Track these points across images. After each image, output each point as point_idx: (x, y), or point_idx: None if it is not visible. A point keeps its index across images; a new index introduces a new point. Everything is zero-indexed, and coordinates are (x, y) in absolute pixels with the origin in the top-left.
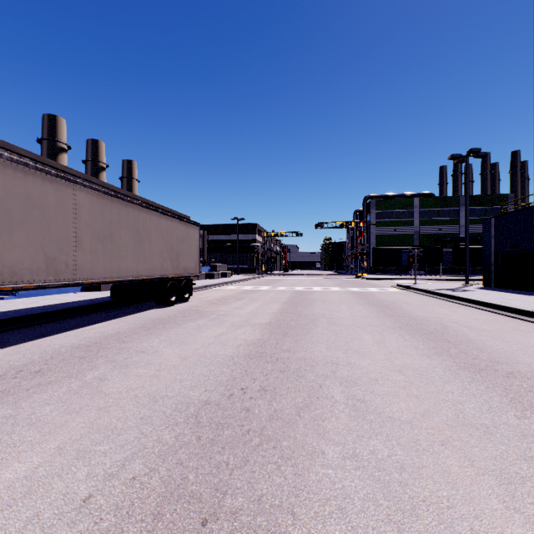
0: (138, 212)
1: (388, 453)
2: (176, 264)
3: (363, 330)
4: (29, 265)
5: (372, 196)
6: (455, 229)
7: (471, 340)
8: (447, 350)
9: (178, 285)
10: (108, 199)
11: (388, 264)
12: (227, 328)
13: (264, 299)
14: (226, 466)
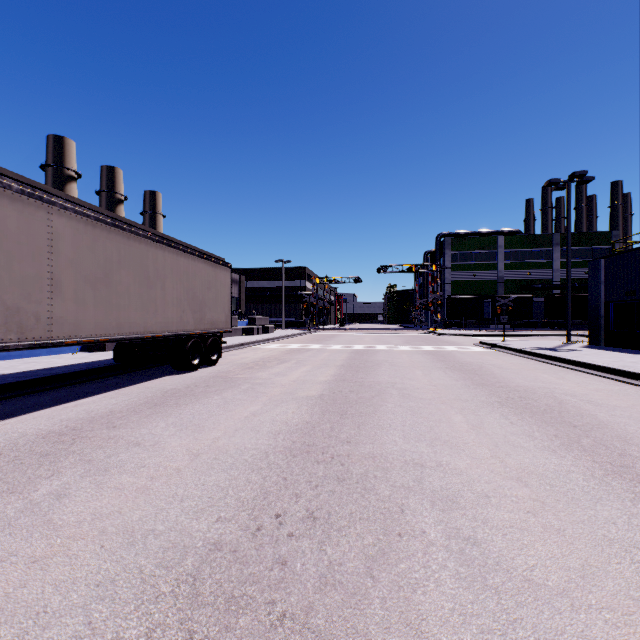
0: (147, 247)
1: None
2: (200, 317)
3: (450, 408)
4: None
5: (447, 234)
6: (548, 273)
7: (604, 422)
8: (577, 441)
9: (203, 344)
10: (102, 229)
11: (466, 317)
12: (263, 404)
13: (314, 362)
14: None
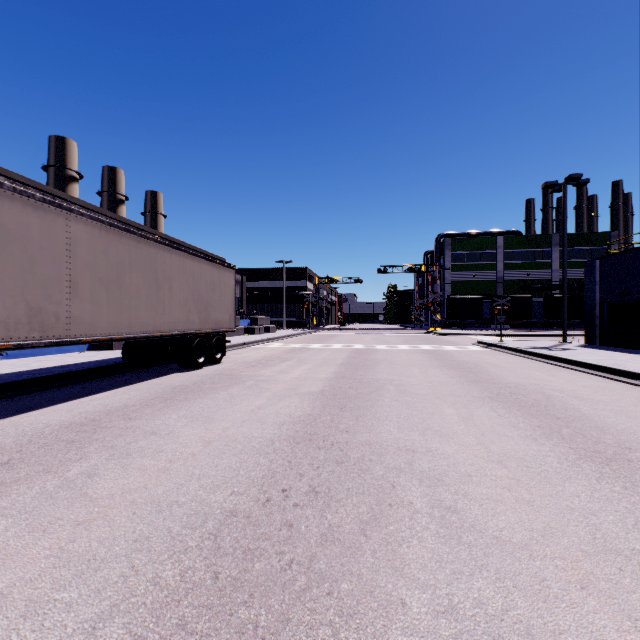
0: (155, 250)
1: (503, 604)
2: (205, 317)
3: (443, 402)
4: (4, 318)
5: (446, 234)
6: (547, 274)
7: (586, 415)
8: (558, 431)
9: (208, 343)
10: (115, 233)
11: (466, 317)
12: (267, 399)
13: (315, 361)
14: (254, 631)
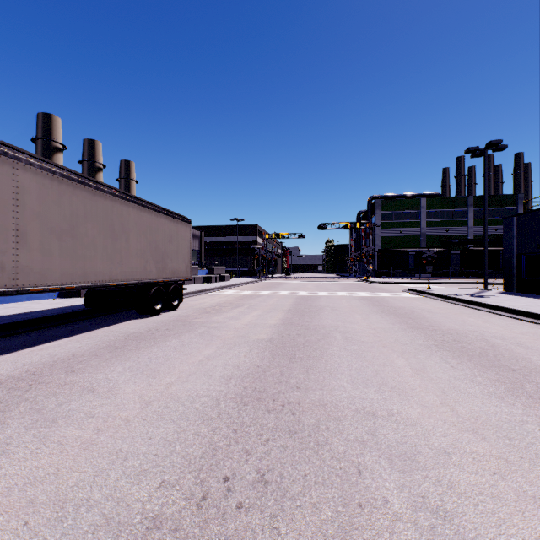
0: (112, 203)
1: None
2: (162, 267)
3: (391, 351)
4: None
5: (377, 196)
6: (463, 230)
7: None
8: (520, 386)
9: (166, 291)
10: (68, 184)
11: (394, 267)
12: (217, 347)
13: (264, 307)
14: None
